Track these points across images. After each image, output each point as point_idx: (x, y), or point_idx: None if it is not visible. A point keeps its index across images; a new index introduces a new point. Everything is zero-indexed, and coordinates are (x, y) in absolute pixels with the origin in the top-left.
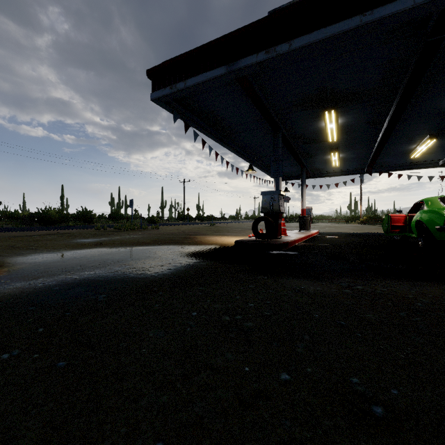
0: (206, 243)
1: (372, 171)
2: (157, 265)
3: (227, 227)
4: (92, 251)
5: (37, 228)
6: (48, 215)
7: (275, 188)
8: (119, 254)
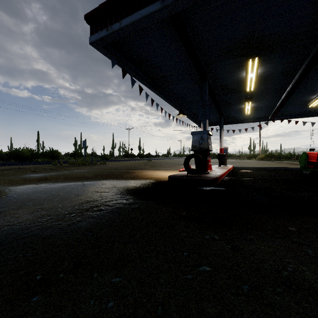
0: (142, 178)
1: (275, 118)
2: (80, 210)
3: (161, 163)
4: (27, 187)
5: (7, 163)
6: (21, 153)
7: (203, 129)
8: (51, 192)
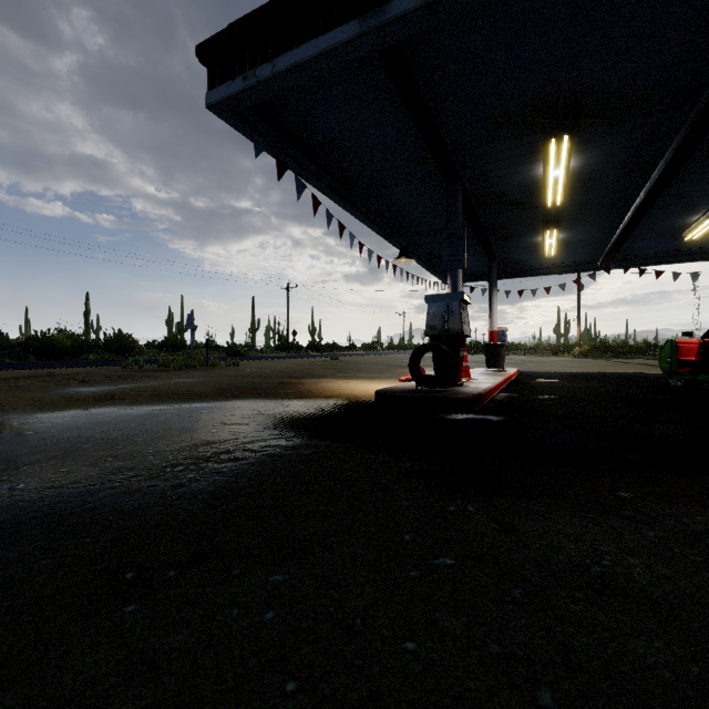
0: (319, 395)
1: (610, 266)
2: (193, 459)
3: (360, 363)
4: (76, 415)
5: (22, 365)
6: (52, 343)
7: (451, 289)
8: (128, 424)
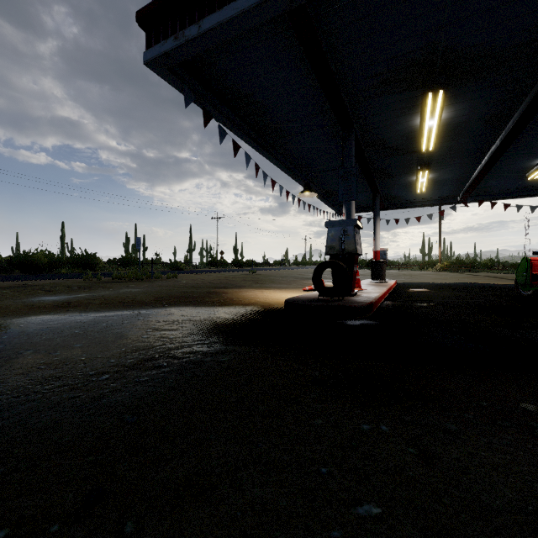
0: (239, 303)
1: (468, 200)
2: (119, 367)
3: (272, 276)
4: (31, 321)
5: (6, 277)
6: (32, 260)
7: (345, 217)
8: (72, 330)
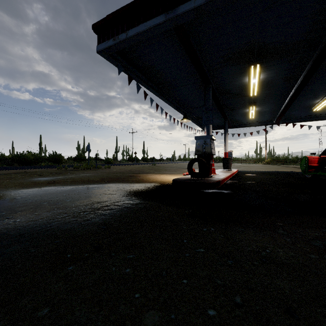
0: (147, 181)
1: (279, 122)
2: (92, 209)
3: (165, 167)
4: (38, 190)
5: (12, 167)
6: (25, 157)
7: (206, 133)
8: (62, 194)
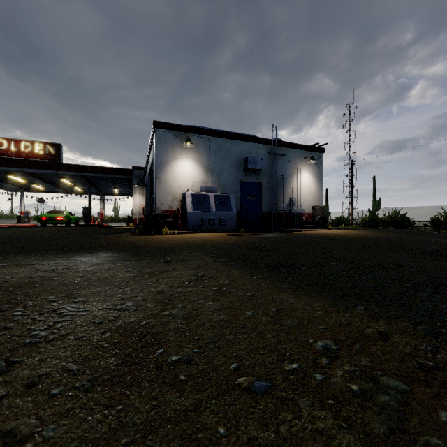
0: None
1: (72, 193)
2: None
3: None
4: None
5: None
6: None
7: None
8: None
